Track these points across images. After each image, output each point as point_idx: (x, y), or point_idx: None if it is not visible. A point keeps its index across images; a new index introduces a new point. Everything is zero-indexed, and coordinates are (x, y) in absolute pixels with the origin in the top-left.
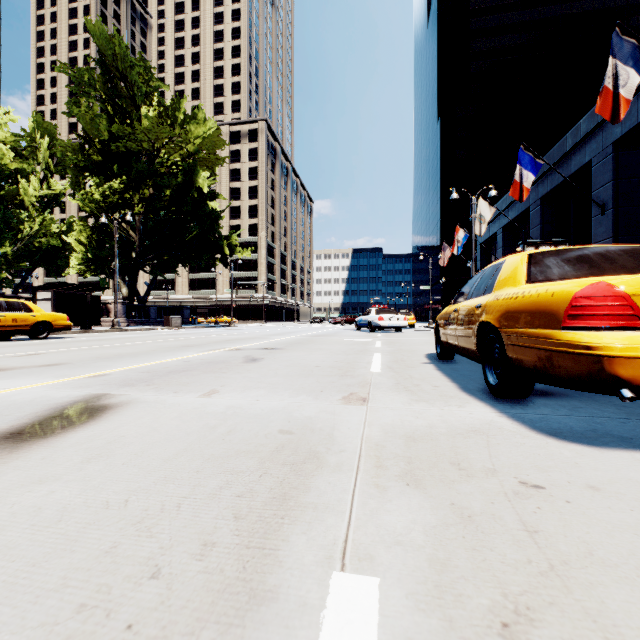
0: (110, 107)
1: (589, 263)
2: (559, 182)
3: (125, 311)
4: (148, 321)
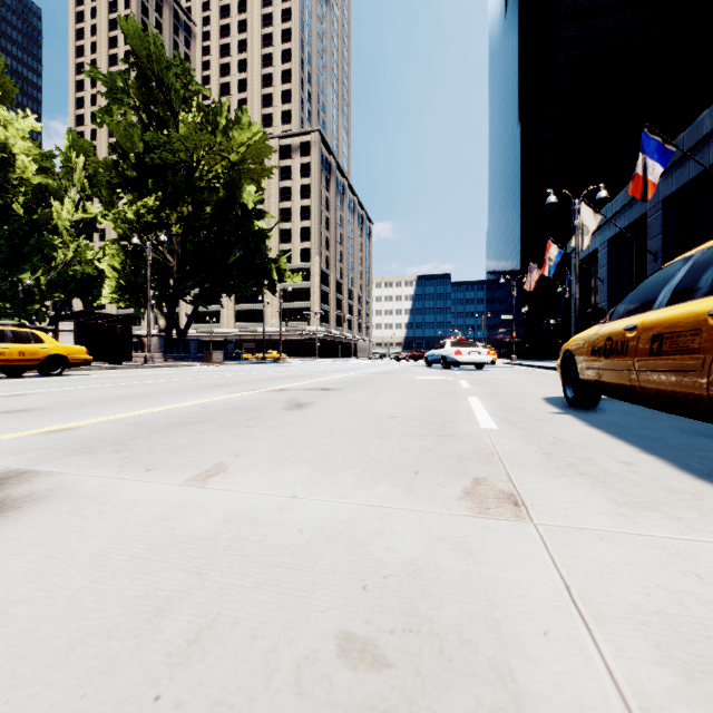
0: (145, 115)
1: None
2: (690, 178)
3: (162, 345)
4: (187, 356)
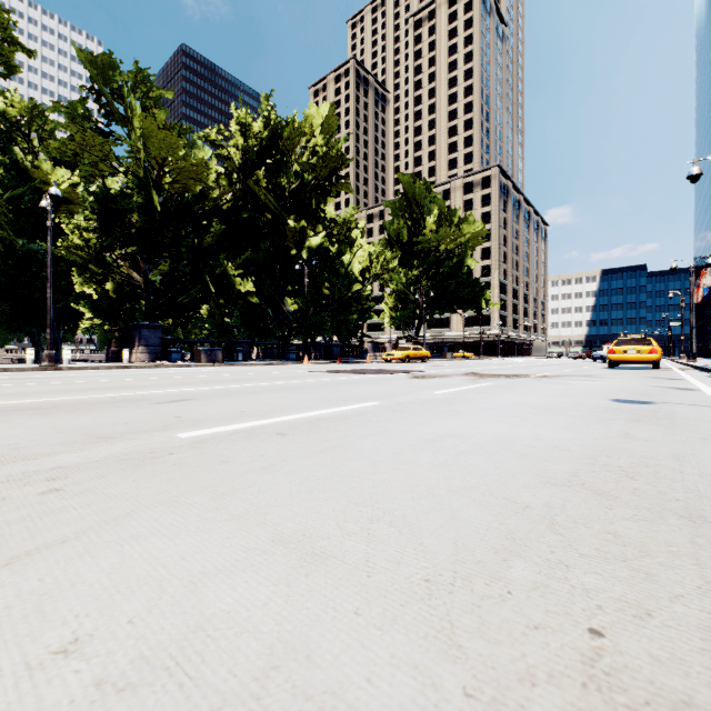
0: (410, 222)
1: (625, 343)
2: None
3: None
4: None
